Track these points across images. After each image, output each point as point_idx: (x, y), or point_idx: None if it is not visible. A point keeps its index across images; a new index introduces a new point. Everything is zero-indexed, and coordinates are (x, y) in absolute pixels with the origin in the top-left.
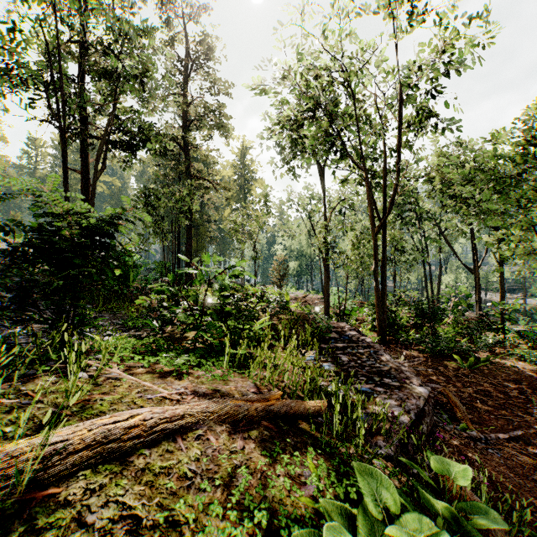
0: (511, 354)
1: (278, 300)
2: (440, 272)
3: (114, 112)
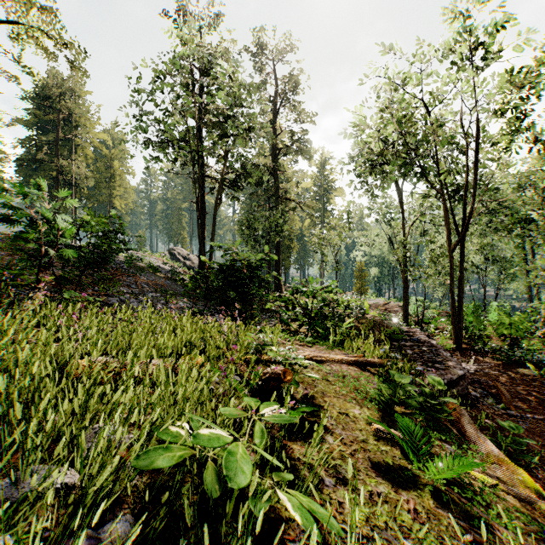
0: None
1: (359, 308)
2: None
3: (225, 157)
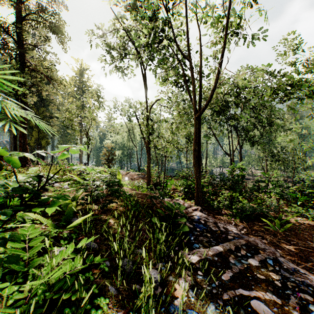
0: (286, 210)
1: (108, 182)
2: (207, 156)
3: None
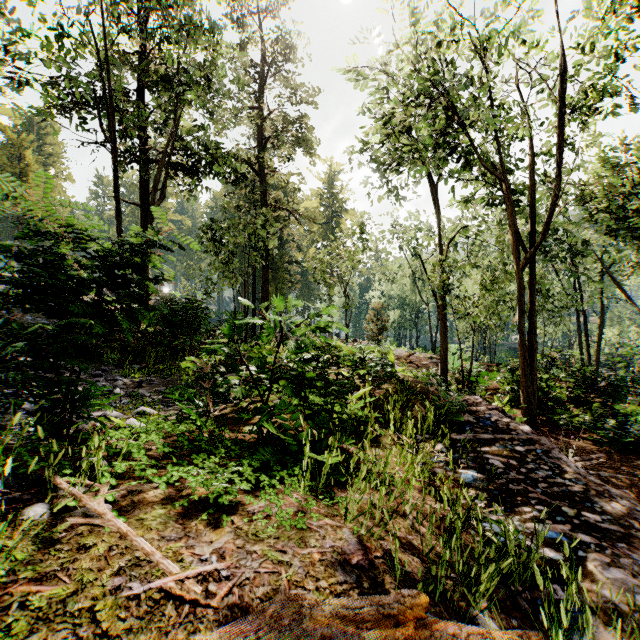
0: None
1: (382, 364)
2: (601, 324)
3: (176, 130)
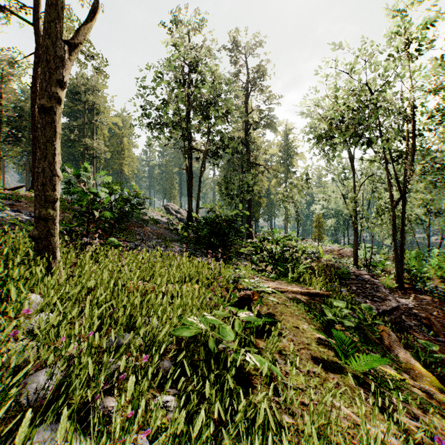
0: None
1: (314, 253)
2: None
3: (208, 133)
